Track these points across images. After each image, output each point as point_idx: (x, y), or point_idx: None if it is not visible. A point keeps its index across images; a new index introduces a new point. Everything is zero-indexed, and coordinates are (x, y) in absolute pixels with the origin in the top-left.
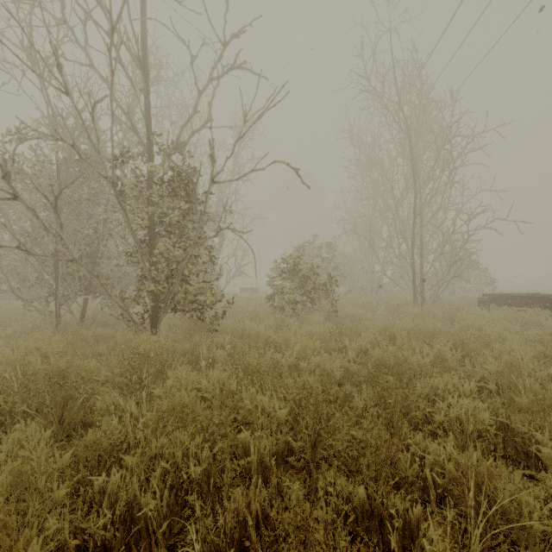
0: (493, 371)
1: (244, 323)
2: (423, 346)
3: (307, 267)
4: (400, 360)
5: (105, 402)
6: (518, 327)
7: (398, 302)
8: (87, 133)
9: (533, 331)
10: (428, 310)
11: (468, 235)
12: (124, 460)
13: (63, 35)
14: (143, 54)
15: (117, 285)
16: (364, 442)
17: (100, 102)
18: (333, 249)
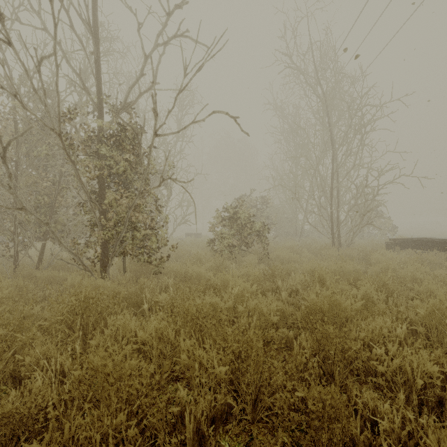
0: (423, 314)
1: (187, 266)
2: (349, 287)
3: (243, 216)
4: (334, 303)
5: (37, 355)
6: (428, 268)
7: (318, 245)
8: (32, 85)
9: (439, 271)
10: (345, 252)
11: (378, 189)
12: (45, 428)
13: (21, 4)
14: (94, 21)
15: (72, 232)
16: (308, 399)
17: (48, 57)
18: (264, 201)
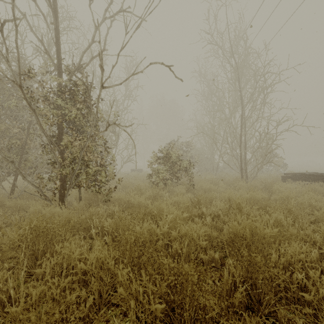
0: None
1: (130, 195)
2: (261, 213)
3: (174, 156)
4: (254, 229)
5: None
6: (320, 196)
7: (230, 178)
8: None
9: None
10: (252, 183)
11: (276, 136)
12: None
13: None
14: None
15: (38, 168)
16: None
17: (11, 21)
18: (189, 145)
